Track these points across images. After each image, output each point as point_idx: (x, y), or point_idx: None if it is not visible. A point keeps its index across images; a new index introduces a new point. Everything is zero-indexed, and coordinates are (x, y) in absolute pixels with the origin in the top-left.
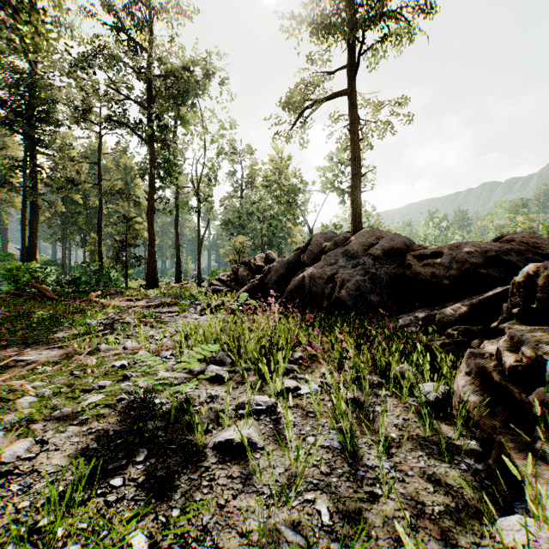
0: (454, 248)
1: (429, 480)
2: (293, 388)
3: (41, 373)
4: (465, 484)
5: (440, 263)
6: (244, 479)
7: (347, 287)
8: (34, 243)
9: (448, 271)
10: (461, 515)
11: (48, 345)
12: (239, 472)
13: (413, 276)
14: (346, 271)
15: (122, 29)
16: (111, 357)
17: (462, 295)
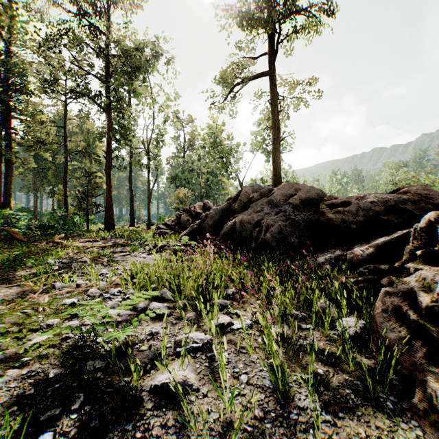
0: (360, 198)
1: (359, 422)
2: (227, 323)
3: None
4: None
5: (349, 211)
6: (179, 428)
7: (272, 231)
8: (9, 193)
9: (355, 217)
10: None
11: (8, 283)
12: (174, 419)
13: (326, 222)
14: (271, 217)
15: (83, 15)
16: (64, 294)
17: (367, 237)
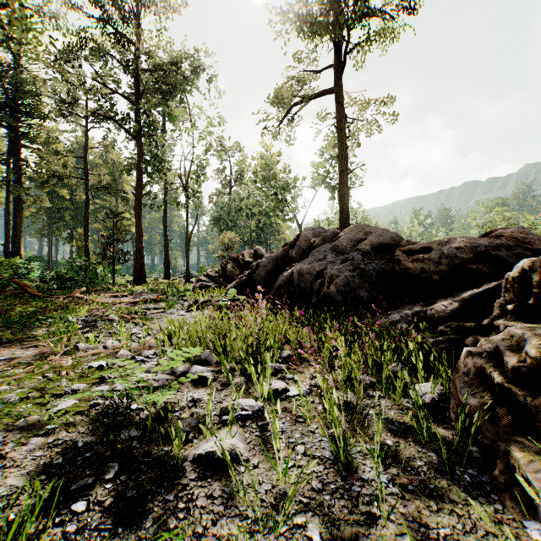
0: (443, 243)
1: (431, 496)
2: (282, 389)
3: (10, 376)
4: (482, 513)
5: (429, 259)
6: (226, 499)
7: (336, 283)
8: (19, 238)
9: (437, 266)
10: (470, 539)
11: (23, 344)
12: (221, 490)
13: (403, 272)
14: (335, 267)
15: (108, 22)
16: (89, 357)
17: (452, 291)
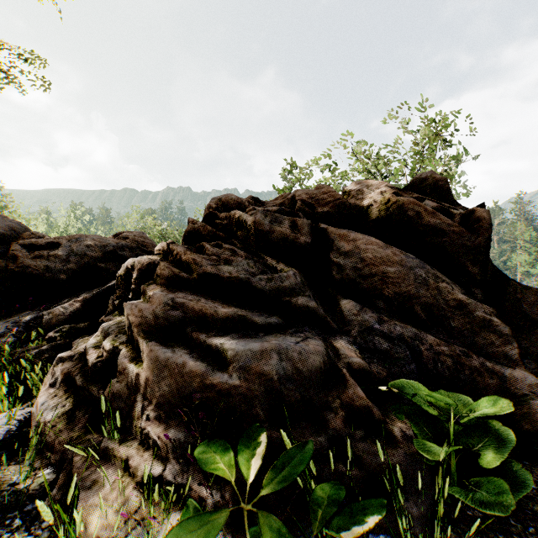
0: (74, 240)
1: None
2: None
3: None
4: None
5: (57, 256)
6: None
7: None
8: None
9: (66, 265)
10: None
11: None
12: None
13: (21, 270)
14: None
15: None
16: None
17: (82, 290)
